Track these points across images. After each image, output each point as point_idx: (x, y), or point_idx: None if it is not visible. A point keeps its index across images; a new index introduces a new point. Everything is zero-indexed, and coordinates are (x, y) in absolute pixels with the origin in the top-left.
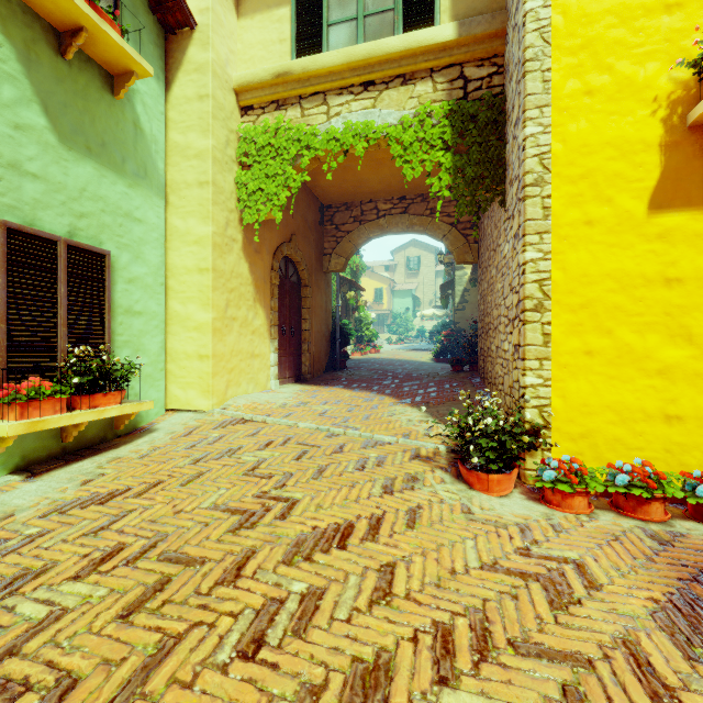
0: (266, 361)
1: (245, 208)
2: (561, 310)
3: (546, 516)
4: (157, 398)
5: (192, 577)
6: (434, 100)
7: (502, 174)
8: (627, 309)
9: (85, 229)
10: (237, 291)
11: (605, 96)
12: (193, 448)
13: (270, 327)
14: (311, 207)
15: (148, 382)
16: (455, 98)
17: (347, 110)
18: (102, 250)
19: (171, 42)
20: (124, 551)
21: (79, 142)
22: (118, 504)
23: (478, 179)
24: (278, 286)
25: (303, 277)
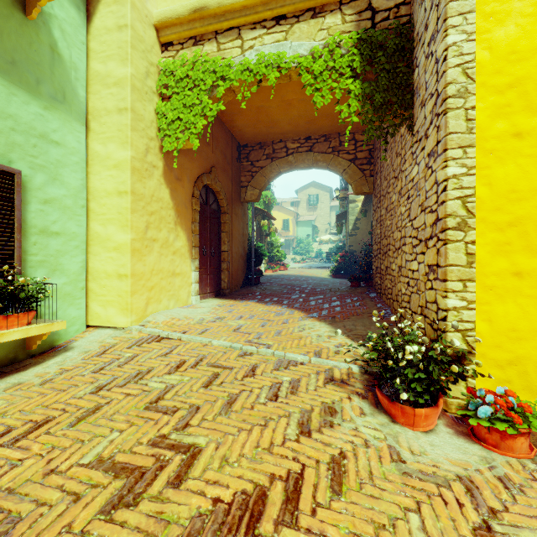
0: (187, 279)
1: (165, 136)
2: (487, 228)
3: (487, 463)
4: (77, 315)
5: None
6: (343, 31)
7: (410, 99)
8: None
9: None
10: (158, 214)
11: None
12: (101, 371)
13: (191, 248)
14: (229, 144)
15: (67, 301)
16: (363, 28)
17: (260, 43)
18: (10, 169)
19: None
20: None
21: None
22: None
23: (386, 105)
24: (199, 211)
25: (222, 205)
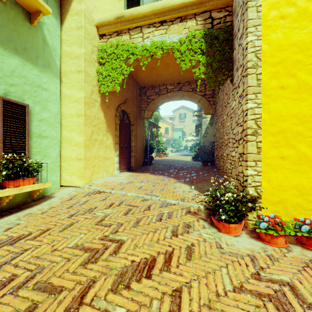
0: (112, 161)
1: (101, 84)
2: (267, 134)
3: (263, 249)
4: (56, 180)
5: (51, 304)
6: (196, 29)
7: (231, 66)
8: (304, 134)
9: (14, 92)
10: (97, 126)
11: (291, 19)
12: (71, 208)
13: (115, 144)
14: (135, 87)
15: (51, 172)
16: (207, 28)
17: (152, 35)
18: (24, 104)
19: (63, 0)
20: (13, 281)
21: (10, 46)
22: (20, 245)
23: (219, 69)
24: (119, 124)
25: (131, 120)
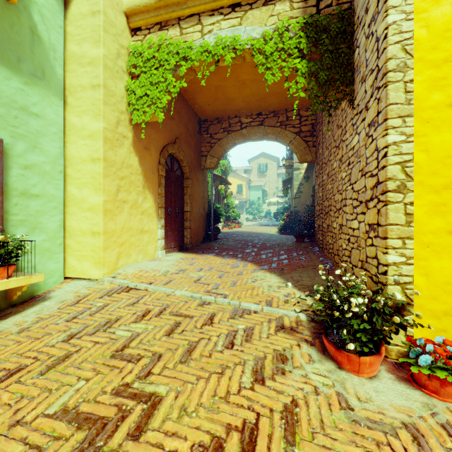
0: (154, 236)
1: (134, 110)
2: (424, 190)
3: (429, 409)
4: (56, 268)
5: None
6: (291, 17)
7: (351, 76)
8: None
9: None
10: (128, 179)
11: None
12: (74, 320)
13: (158, 209)
14: (191, 119)
15: (46, 255)
16: (309, 14)
17: (218, 28)
18: None
19: None
20: None
21: None
22: None
23: (329, 81)
24: (165, 177)
25: (185, 171)
